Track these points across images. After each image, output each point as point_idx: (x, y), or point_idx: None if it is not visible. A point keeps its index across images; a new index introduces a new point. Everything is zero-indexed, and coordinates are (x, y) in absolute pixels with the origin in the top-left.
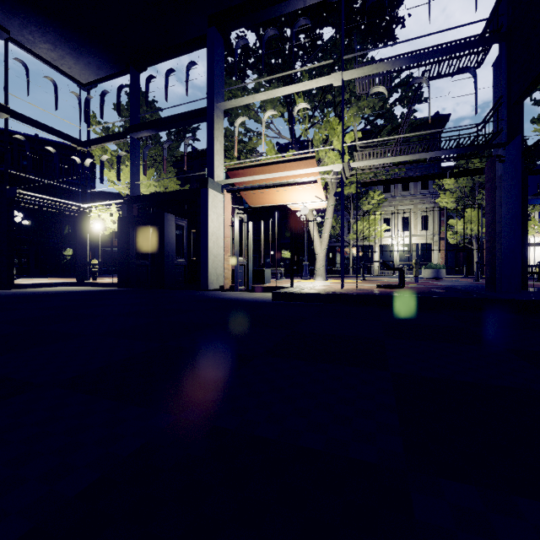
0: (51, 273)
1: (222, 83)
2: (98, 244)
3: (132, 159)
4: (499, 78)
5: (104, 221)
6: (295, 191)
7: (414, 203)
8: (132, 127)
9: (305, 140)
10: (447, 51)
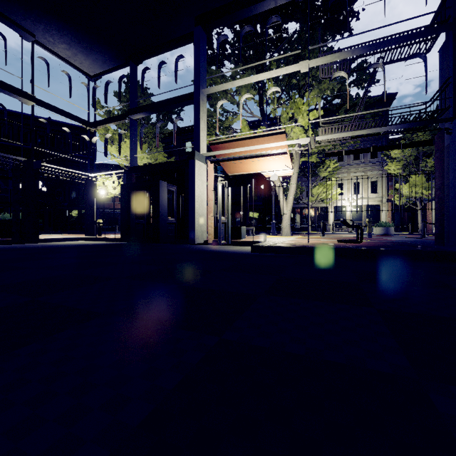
0: (61, 230)
1: (205, 72)
2: (103, 206)
3: (131, 136)
4: (445, 62)
5: (106, 187)
6: (267, 161)
7: (364, 170)
8: (131, 110)
9: (269, 118)
10: (401, 39)
